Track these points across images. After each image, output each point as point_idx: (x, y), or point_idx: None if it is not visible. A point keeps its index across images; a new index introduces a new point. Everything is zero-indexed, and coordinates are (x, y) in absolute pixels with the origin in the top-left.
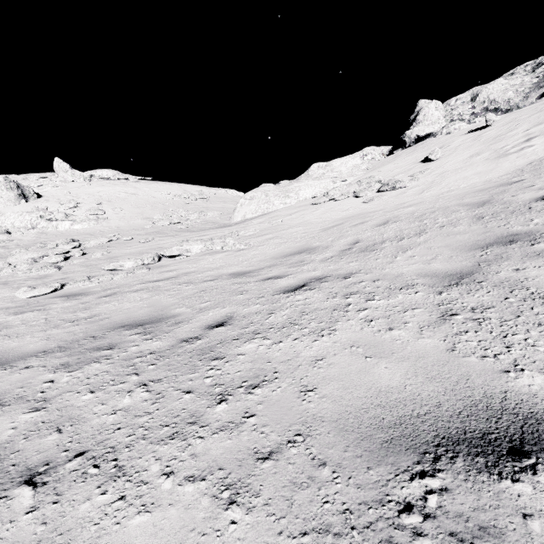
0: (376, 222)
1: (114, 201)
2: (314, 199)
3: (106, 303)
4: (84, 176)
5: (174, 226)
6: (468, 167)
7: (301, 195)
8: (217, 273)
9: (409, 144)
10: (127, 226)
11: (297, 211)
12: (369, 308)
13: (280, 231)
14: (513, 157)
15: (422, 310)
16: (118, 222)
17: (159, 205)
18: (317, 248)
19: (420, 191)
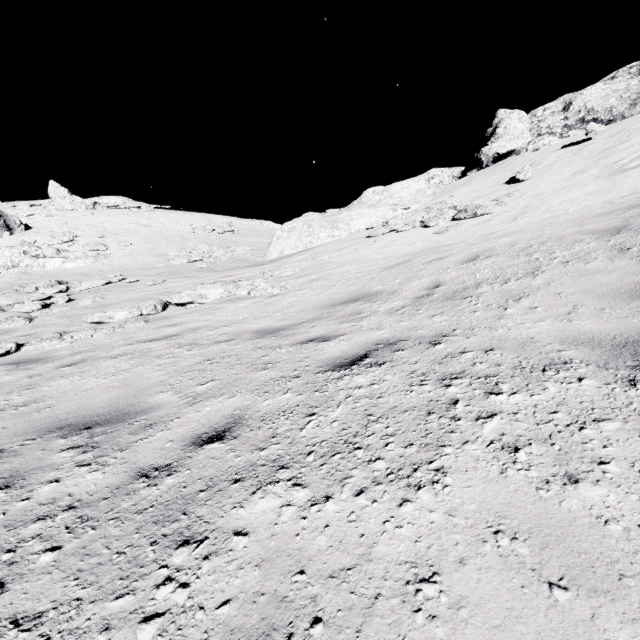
0: (461, 257)
1: (121, 234)
2: (369, 230)
3: (63, 378)
4: (86, 203)
5: (193, 265)
6: (573, 186)
7: (353, 226)
8: (236, 329)
9: (486, 164)
10: (134, 265)
11: (348, 245)
12: (499, 414)
13: (326, 271)
14: (636, 173)
15: (618, 426)
16: (123, 259)
17: (177, 239)
18: (379, 294)
19: (511, 218)
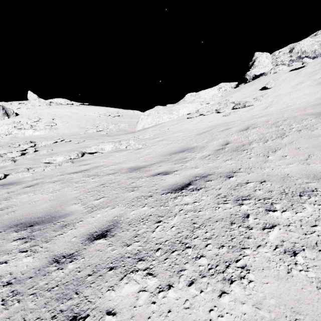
0: (239, 128)
1: (63, 117)
2: (188, 115)
3: (24, 194)
4: (46, 102)
5: (99, 133)
6: (297, 90)
7: (180, 113)
8: (118, 167)
9: (249, 80)
10: (69, 133)
11: (178, 122)
12: (277, 226)
13: (166, 135)
14: None
15: None
16: (64, 130)
17: (91, 119)
18: (195, 148)
19: (264, 107)
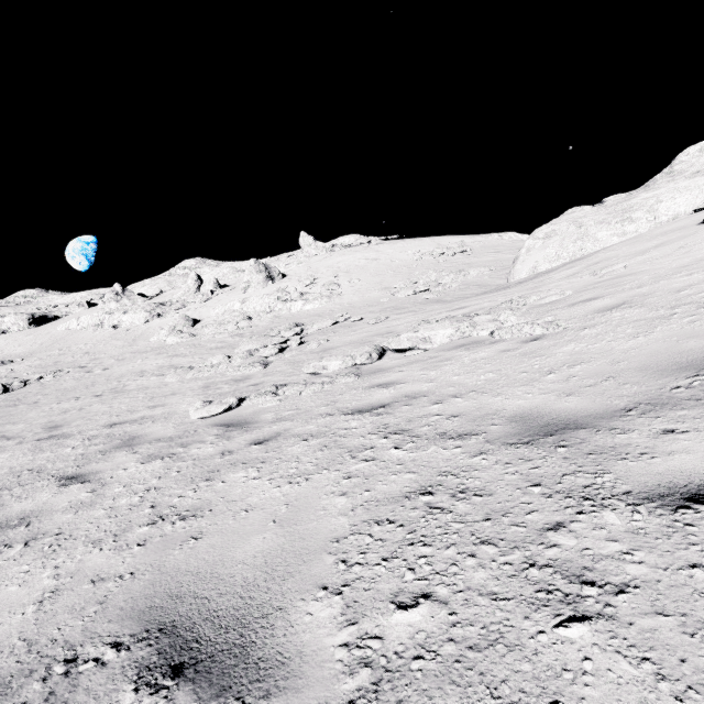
0: None
1: (352, 272)
2: (703, 212)
3: (243, 468)
4: (326, 247)
5: (419, 296)
6: None
7: (662, 212)
8: (475, 406)
9: None
10: (361, 301)
11: (660, 242)
12: None
13: (631, 289)
14: None
15: None
16: (352, 297)
17: (403, 269)
18: None
19: None
